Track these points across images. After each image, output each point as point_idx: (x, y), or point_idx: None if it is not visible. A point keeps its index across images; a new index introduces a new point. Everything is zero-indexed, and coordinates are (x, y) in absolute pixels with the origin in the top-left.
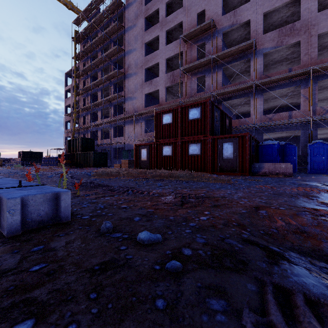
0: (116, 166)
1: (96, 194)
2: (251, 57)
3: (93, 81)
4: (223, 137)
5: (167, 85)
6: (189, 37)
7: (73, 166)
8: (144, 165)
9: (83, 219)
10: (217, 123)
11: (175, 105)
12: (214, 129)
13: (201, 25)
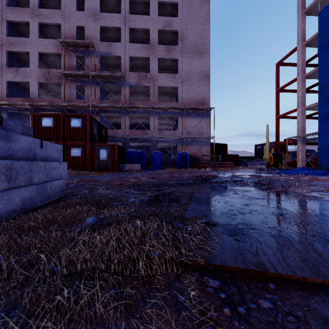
0: None
1: None
2: (121, 84)
3: None
4: (100, 144)
5: (41, 81)
6: (68, 44)
7: None
8: None
9: None
10: (95, 133)
11: (51, 105)
12: (93, 138)
13: (80, 41)
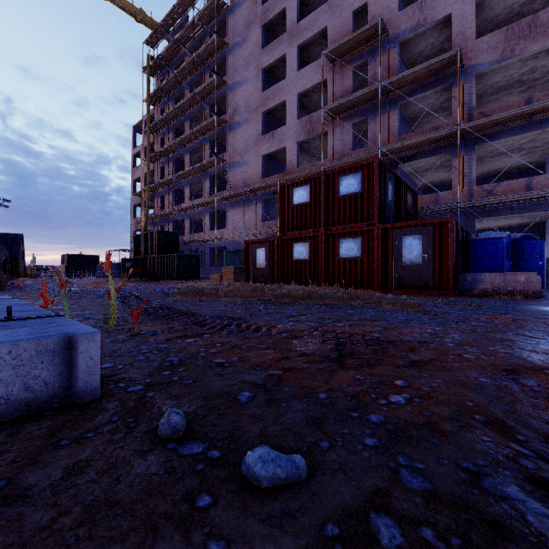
0: (214, 279)
1: (170, 331)
2: (452, 81)
3: (176, 137)
4: (404, 225)
5: (301, 139)
6: (339, 53)
7: (144, 279)
8: (260, 276)
9: (129, 392)
10: (390, 201)
11: (313, 172)
12: (387, 212)
13: (360, 31)
